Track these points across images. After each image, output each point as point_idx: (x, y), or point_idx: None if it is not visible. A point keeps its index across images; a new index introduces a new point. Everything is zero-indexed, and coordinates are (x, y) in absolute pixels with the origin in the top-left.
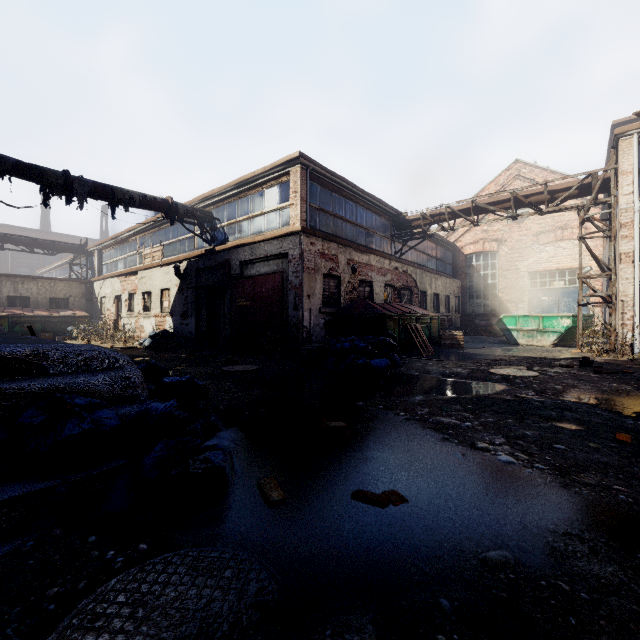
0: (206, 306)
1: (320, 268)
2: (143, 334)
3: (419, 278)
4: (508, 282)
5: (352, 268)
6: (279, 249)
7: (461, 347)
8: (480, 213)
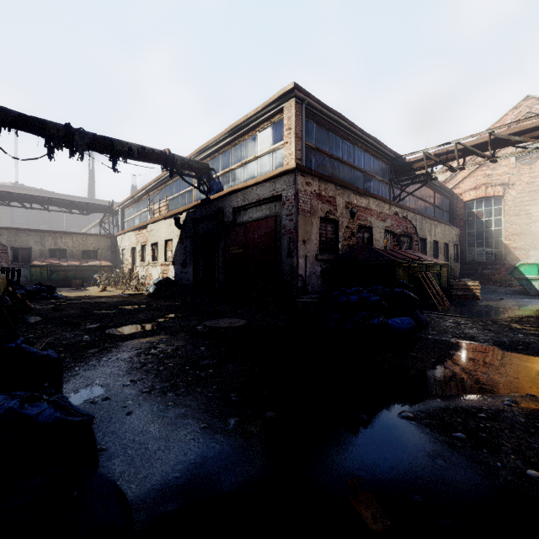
0: (202, 255)
1: (316, 211)
2: (152, 281)
3: (419, 224)
4: (516, 228)
5: (351, 212)
6: (272, 191)
7: (477, 299)
8: (499, 147)
